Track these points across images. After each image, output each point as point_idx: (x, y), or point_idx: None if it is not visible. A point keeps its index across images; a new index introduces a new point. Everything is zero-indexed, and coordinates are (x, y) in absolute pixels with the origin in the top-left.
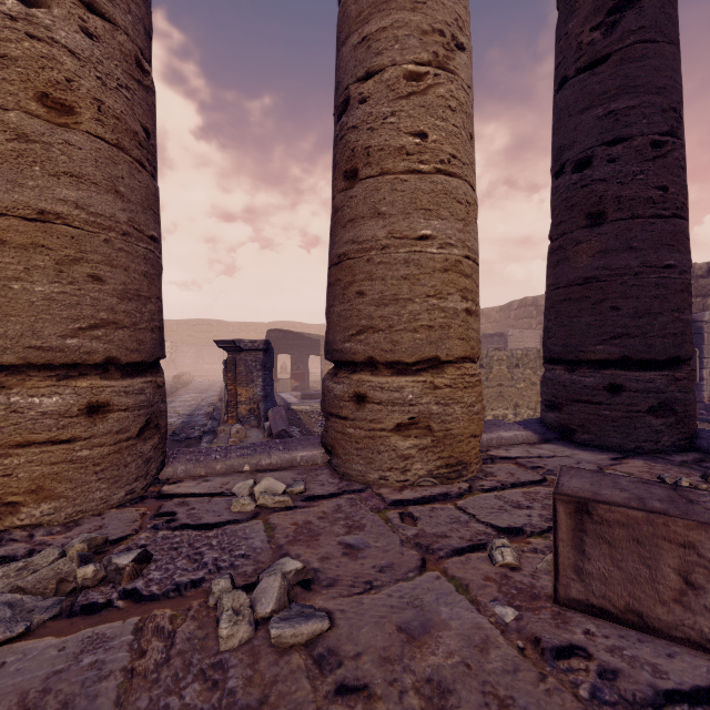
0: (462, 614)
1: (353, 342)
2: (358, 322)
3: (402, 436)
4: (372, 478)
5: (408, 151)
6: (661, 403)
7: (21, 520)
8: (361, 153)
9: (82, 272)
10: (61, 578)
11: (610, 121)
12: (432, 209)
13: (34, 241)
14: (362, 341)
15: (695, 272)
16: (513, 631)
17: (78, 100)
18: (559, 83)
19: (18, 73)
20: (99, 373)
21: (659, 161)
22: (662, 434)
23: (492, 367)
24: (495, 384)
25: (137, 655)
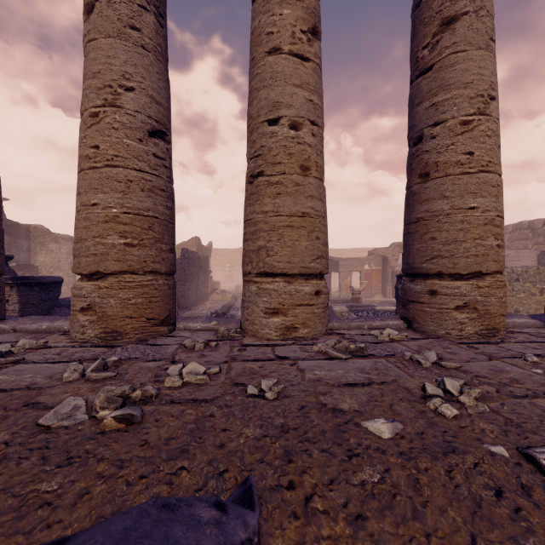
0: (516, 369)
1: (428, 263)
2: (432, 253)
3: (459, 312)
4: (440, 333)
5: (462, 163)
6: None
7: (299, 334)
8: (432, 165)
9: (314, 236)
10: (346, 347)
11: None
12: (477, 192)
13: (301, 225)
14: (434, 263)
15: None
16: (542, 374)
17: (311, 164)
18: None
19: (294, 159)
20: (315, 278)
21: None
22: None
23: None
24: None
25: (394, 365)
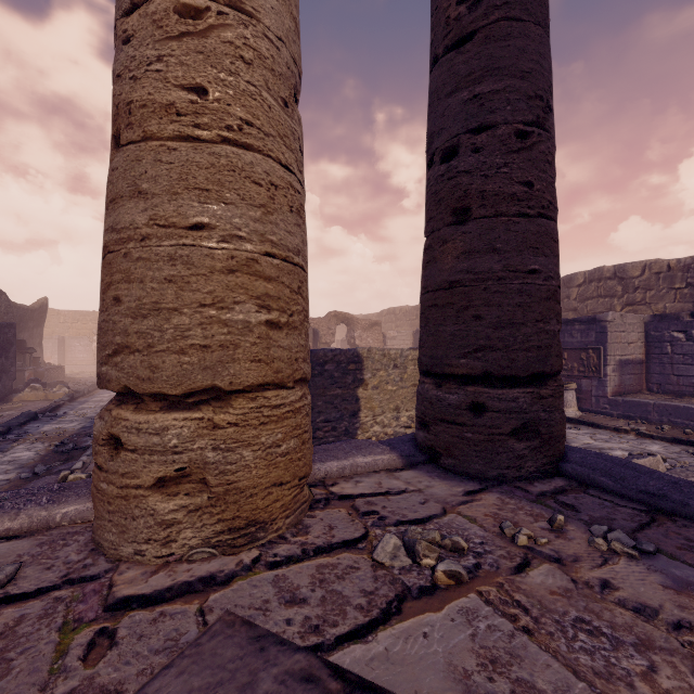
0: None
1: (109, 365)
2: (112, 338)
3: (165, 495)
4: (126, 553)
5: (179, 110)
6: (525, 424)
7: None
8: (122, 110)
9: None
10: None
11: (475, 106)
12: (210, 189)
13: None
14: (117, 364)
15: (604, 274)
16: None
17: None
18: (432, 64)
19: None
20: None
21: (524, 153)
22: (526, 459)
23: (406, 367)
24: (410, 384)
25: None
